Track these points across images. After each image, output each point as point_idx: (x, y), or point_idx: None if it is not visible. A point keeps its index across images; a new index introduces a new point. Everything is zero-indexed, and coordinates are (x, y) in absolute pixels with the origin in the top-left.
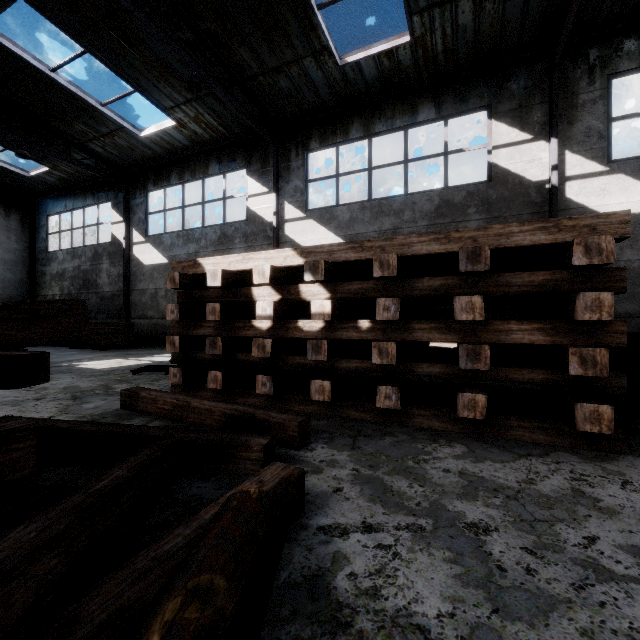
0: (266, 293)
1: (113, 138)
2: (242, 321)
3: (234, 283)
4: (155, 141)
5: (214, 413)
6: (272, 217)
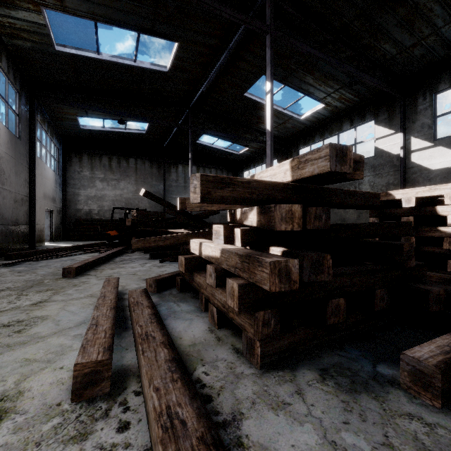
0: (450, 209)
1: (284, 124)
2: (428, 227)
3: (420, 204)
4: (308, 119)
5: (432, 277)
6: (398, 150)
